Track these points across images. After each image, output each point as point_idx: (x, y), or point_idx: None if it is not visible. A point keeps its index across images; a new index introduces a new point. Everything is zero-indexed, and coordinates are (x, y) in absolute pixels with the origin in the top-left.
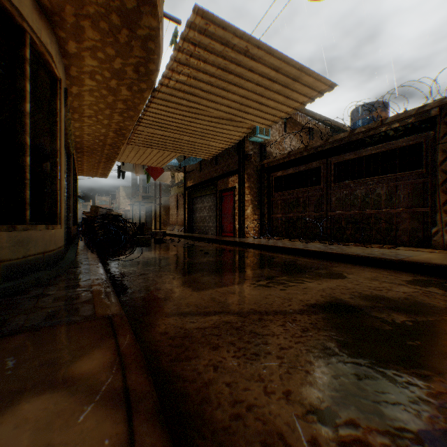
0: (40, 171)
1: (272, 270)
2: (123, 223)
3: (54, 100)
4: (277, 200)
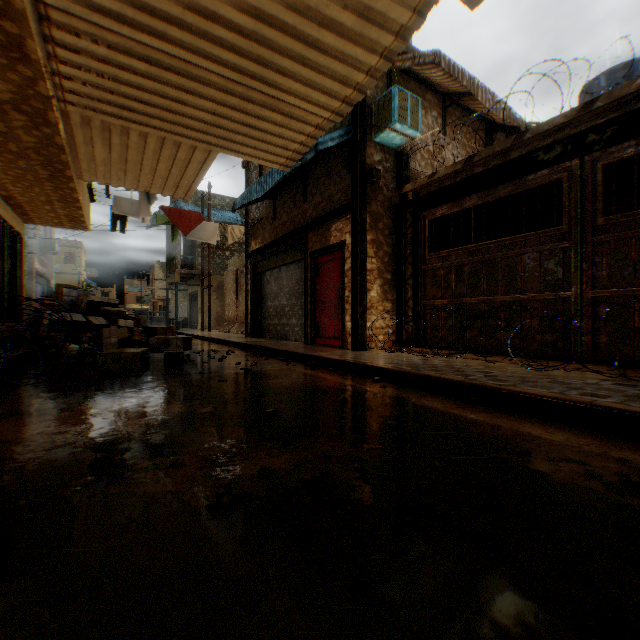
0: None
1: None
2: (115, 318)
3: None
4: (437, 268)
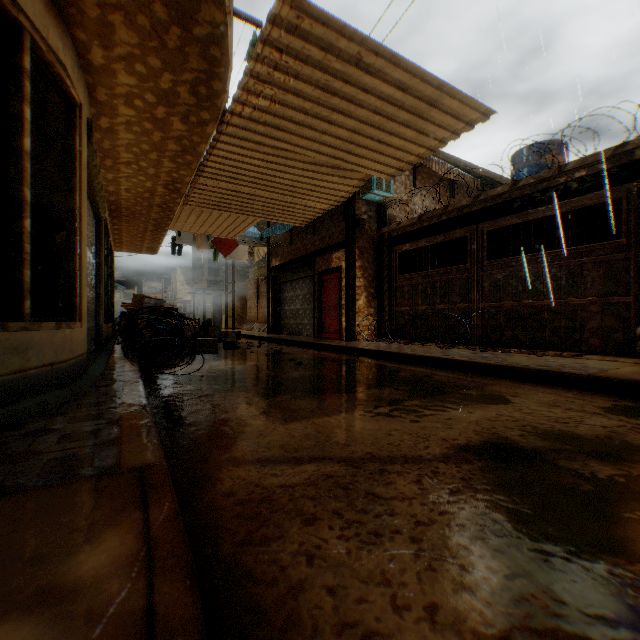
0: (48, 241)
1: (397, 390)
2: (180, 319)
3: (70, 135)
4: (403, 285)
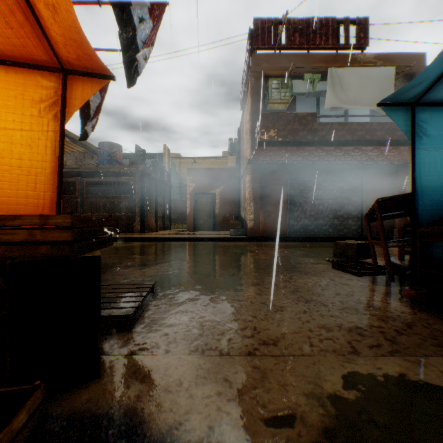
0: None
1: None
2: None
3: None
4: None
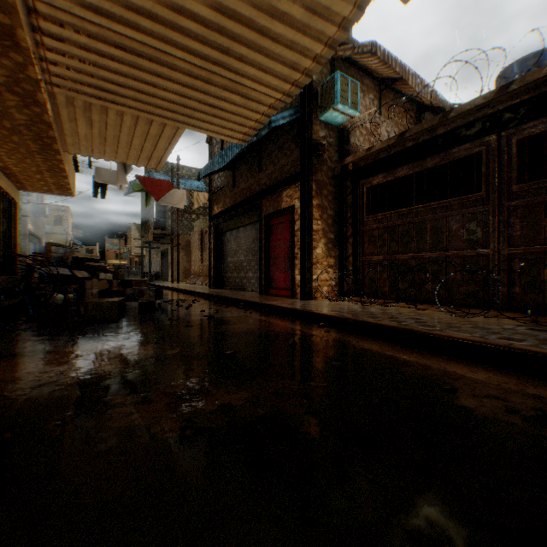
0: None
1: None
2: (96, 272)
3: None
4: (373, 229)
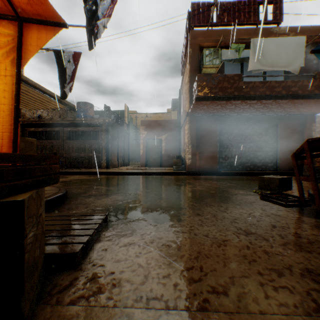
0: None
1: None
2: None
3: None
4: None
